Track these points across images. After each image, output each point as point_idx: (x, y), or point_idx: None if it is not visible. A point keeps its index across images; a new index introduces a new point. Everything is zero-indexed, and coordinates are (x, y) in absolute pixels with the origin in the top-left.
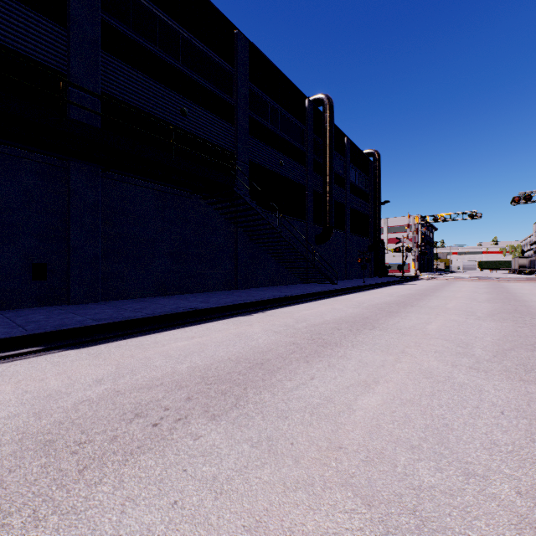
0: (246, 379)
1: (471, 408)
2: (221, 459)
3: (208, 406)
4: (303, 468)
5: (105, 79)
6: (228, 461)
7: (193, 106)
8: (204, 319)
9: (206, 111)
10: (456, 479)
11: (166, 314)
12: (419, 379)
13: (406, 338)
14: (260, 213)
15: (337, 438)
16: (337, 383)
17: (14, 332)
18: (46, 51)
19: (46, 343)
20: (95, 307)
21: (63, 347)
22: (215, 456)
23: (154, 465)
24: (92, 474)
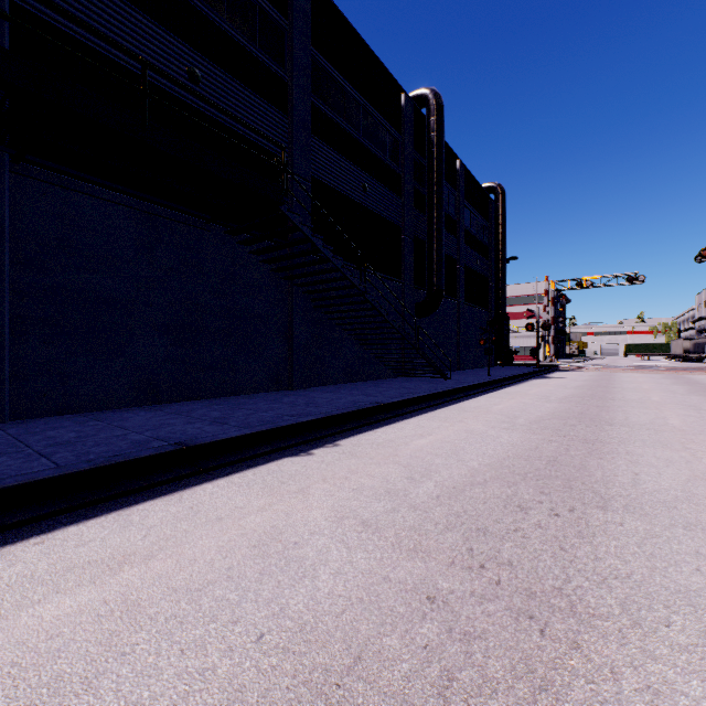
0: None
1: None
2: None
3: None
4: None
5: None
6: None
7: (213, 69)
8: (200, 470)
9: (237, 83)
10: None
11: (99, 466)
12: None
13: None
14: (331, 259)
15: None
16: None
17: None
18: None
19: None
20: None
21: None
22: None
23: None
24: None
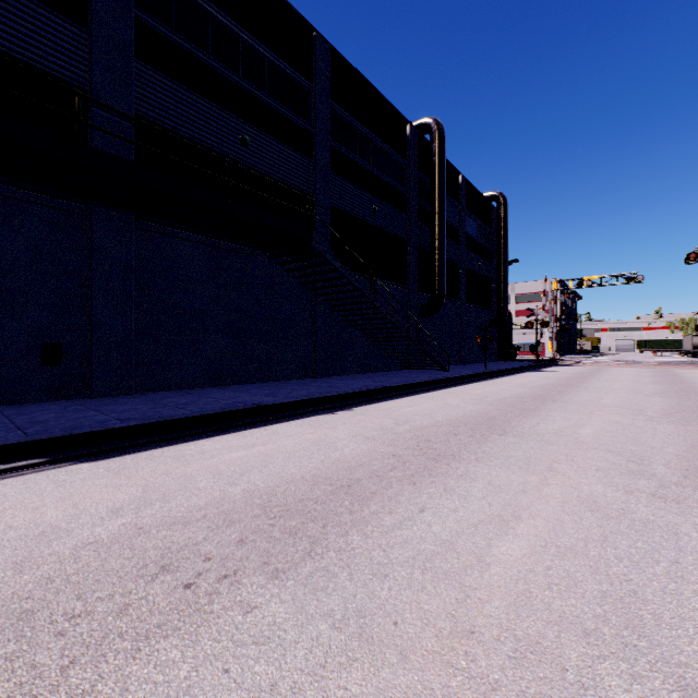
0: (326, 511)
1: (667, 563)
2: (284, 650)
3: (268, 555)
4: (415, 670)
5: (139, 98)
6: (295, 655)
7: (258, 134)
8: (271, 419)
9: (275, 141)
10: (667, 697)
11: (218, 412)
12: (579, 513)
13: (552, 449)
14: (347, 276)
15: (465, 614)
16: (459, 518)
17: (9, 437)
18: (61, 60)
19: (52, 453)
20: (126, 402)
21: (74, 459)
22: (276, 645)
23: (179, 659)
24: (81, 675)
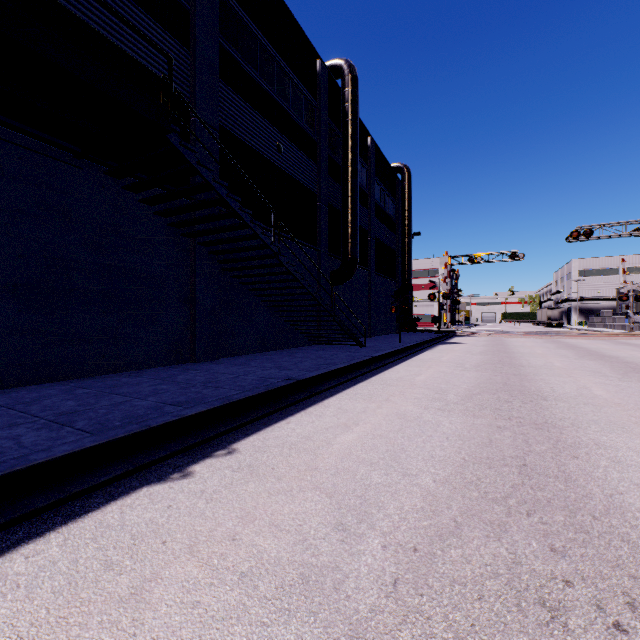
0: None
1: None
2: None
3: None
4: None
5: None
6: None
7: None
8: None
9: None
10: None
11: None
12: None
13: None
14: (237, 211)
15: None
16: None
17: None
18: None
19: None
20: None
21: None
22: None
23: None
24: None
